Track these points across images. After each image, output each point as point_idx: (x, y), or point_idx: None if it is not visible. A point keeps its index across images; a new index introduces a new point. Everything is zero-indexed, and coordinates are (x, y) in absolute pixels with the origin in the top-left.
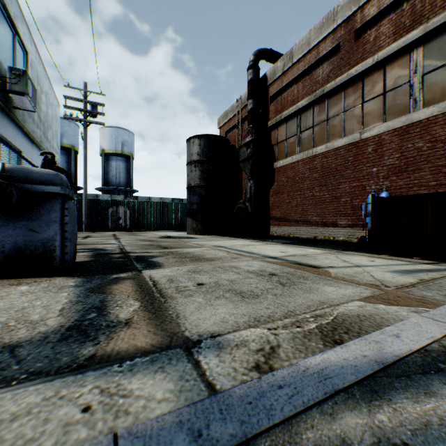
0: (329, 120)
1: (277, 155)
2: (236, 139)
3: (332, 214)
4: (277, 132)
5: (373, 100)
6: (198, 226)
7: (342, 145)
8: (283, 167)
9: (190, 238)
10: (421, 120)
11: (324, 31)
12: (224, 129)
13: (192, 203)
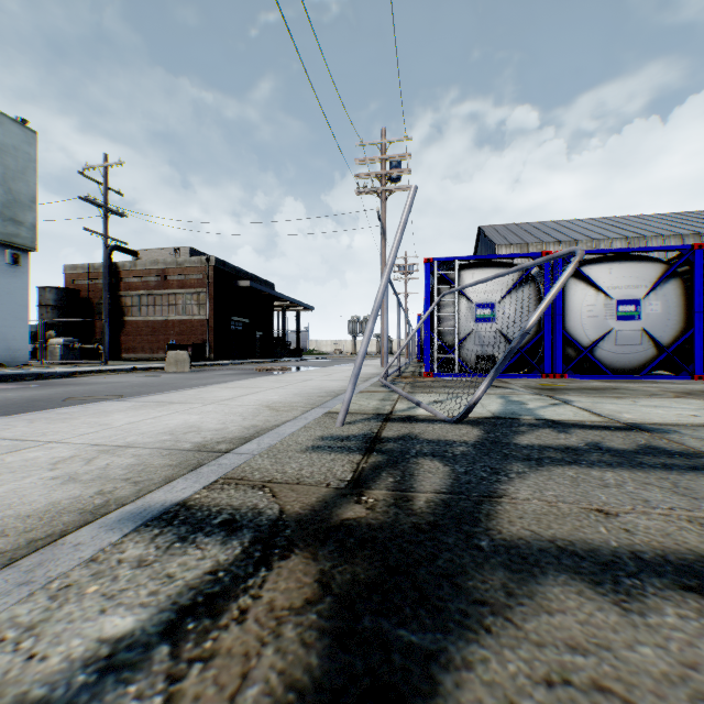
0: (156, 306)
1: (126, 313)
2: (90, 292)
3: (157, 348)
4: (127, 300)
5: (173, 305)
6: None
7: (161, 320)
8: (131, 321)
9: None
10: (185, 319)
11: (154, 266)
12: (72, 277)
13: None
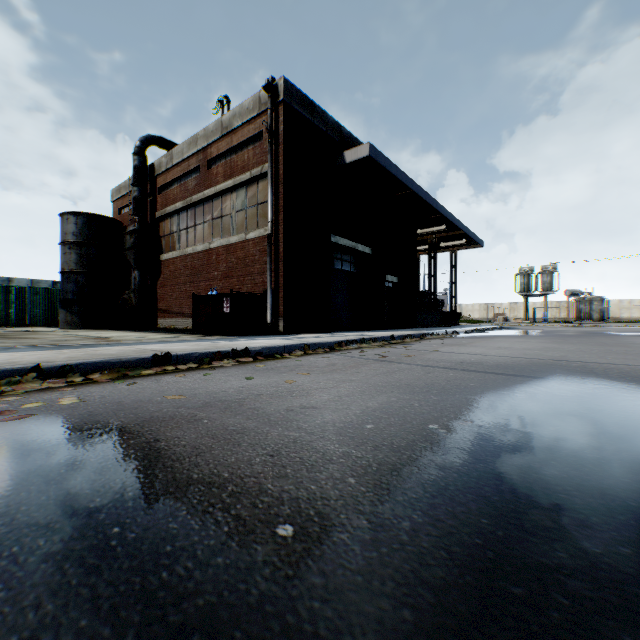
0: (197, 226)
1: (164, 248)
2: (129, 221)
3: None
4: (164, 225)
5: (217, 219)
6: (75, 319)
7: (202, 250)
8: (168, 261)
9: (54, 331)
10: (234, 243)
11: (191, 149)
12: (118, 205)
13: (67, 292)
